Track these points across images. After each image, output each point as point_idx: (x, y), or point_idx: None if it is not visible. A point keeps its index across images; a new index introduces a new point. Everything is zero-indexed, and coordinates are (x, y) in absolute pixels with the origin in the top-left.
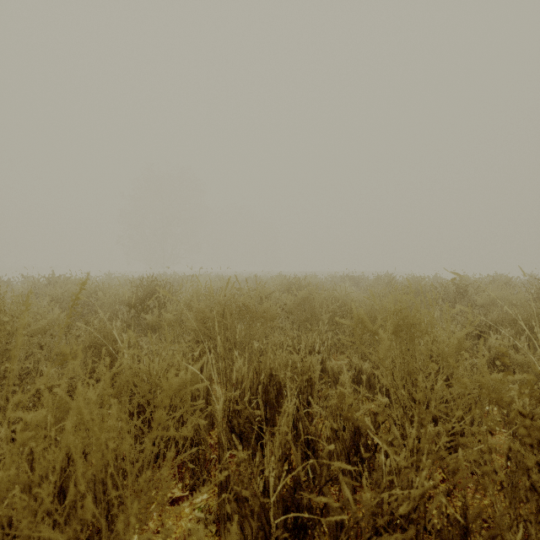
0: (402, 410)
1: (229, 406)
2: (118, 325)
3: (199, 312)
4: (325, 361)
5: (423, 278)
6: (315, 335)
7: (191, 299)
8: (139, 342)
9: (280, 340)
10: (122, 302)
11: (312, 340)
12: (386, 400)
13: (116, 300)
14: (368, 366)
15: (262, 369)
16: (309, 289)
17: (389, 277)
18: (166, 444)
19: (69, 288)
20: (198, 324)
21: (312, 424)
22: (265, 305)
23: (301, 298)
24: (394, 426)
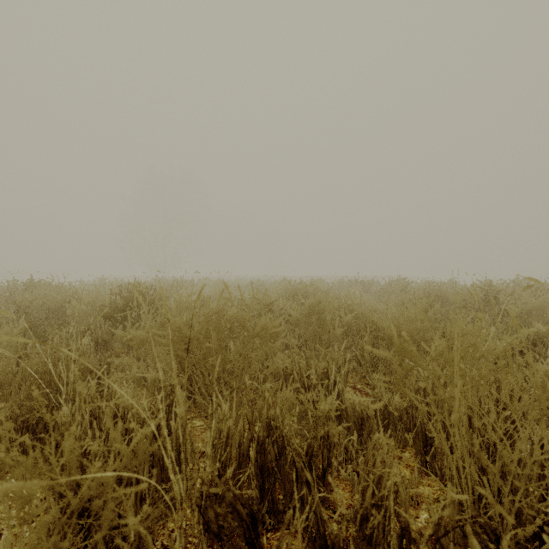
0: (470, 490)
1: (201, 490)
2: (85, 342)
3: (174, 331)
4: (341, 393)
5: (444, 284)
6: (328, 358)
7: (172, 311)
8: (111, 362)
9: (283, 365)
10: (100, 312)
11: (325, 364)
12: (464, 498)
13: (93, 310)
14: (399, 401)
15: (257, 417)
16: (318, 297)
17: (404, 282)
18: (110, 536)
19: (40, 296)
20: (173, 347)
21: (333, 520)
22: (263, 320)
23: (309, 307)
24: (475, 539)
